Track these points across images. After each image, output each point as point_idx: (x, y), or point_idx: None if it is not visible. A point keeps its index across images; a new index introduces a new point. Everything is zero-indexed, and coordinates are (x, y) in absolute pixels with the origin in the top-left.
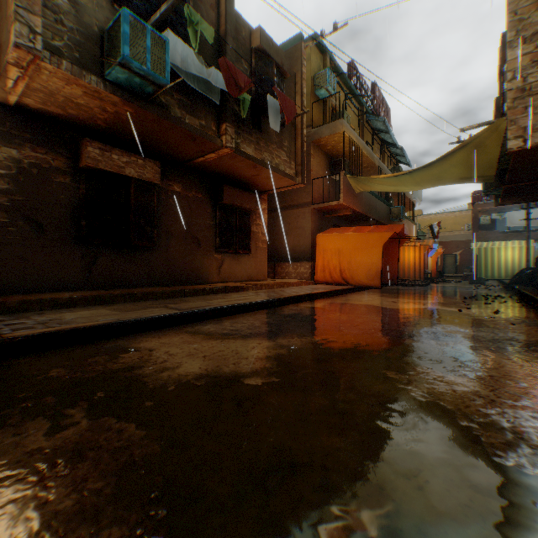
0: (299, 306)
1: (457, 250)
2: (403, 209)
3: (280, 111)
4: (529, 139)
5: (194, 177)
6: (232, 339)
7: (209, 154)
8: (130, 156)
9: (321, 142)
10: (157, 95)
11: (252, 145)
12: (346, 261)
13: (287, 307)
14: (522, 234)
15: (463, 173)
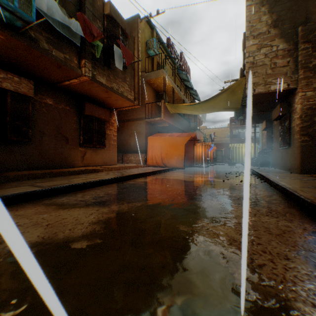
0: (134, 181)
1: (223, 148)
2: (196, 124)
3: (122, 57)
4: (256, 89)
5: (63, 95)
6: (78, 208)
7: (73, 79)
8: (8, 74)
9: (151, 82)
10: (28, 30)
11: (105, 77)
12: (165, 153)
13: (126, 182)
14: (252, 140)
15: (226, 105)
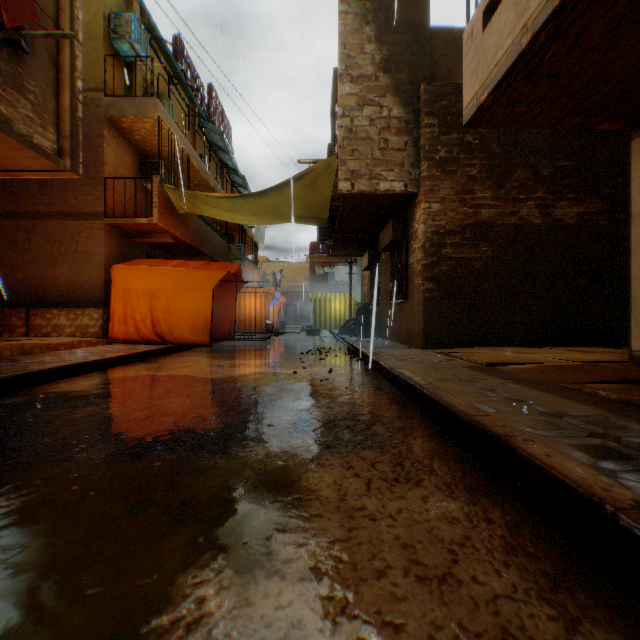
0: (33, 393)
1: (298, 301)
2: (244, 249)
3: None
4: (356, 184)
5: None
6: None
7: None
8: None
9: (123, 124)
10: None
11: None
12: (162, 308)
13: None
14: (347, 288)
15: (301, 211)
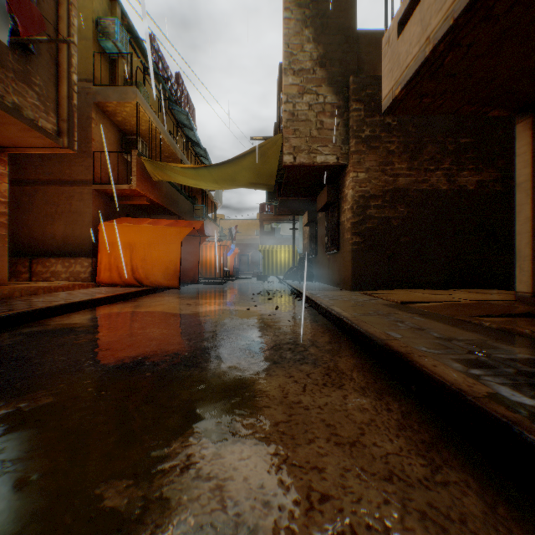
0: (43, 325)
1: (250, 252)
2: (205, 209)
3: (8, 9)
4: (298, 157)
5: None
6: None
7: None
8: None
9: (108, 108)
10: None
11: None
12: (140, 257)
13: (17, 329)
14: (290, 241)
15: (253, 178)
